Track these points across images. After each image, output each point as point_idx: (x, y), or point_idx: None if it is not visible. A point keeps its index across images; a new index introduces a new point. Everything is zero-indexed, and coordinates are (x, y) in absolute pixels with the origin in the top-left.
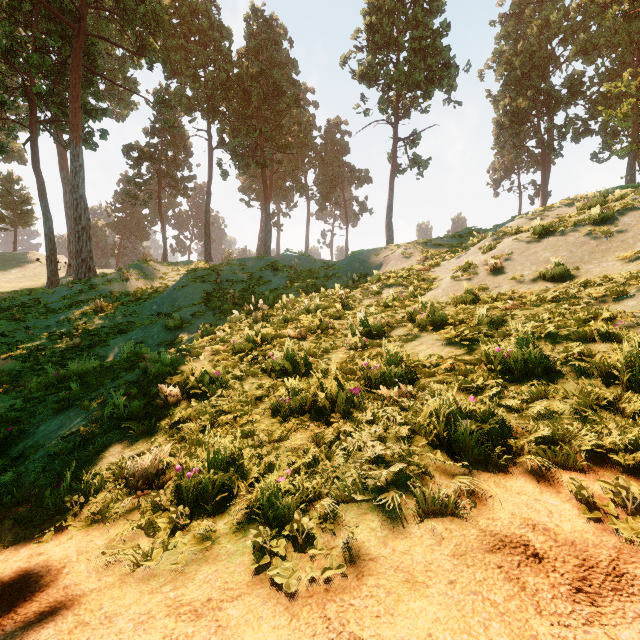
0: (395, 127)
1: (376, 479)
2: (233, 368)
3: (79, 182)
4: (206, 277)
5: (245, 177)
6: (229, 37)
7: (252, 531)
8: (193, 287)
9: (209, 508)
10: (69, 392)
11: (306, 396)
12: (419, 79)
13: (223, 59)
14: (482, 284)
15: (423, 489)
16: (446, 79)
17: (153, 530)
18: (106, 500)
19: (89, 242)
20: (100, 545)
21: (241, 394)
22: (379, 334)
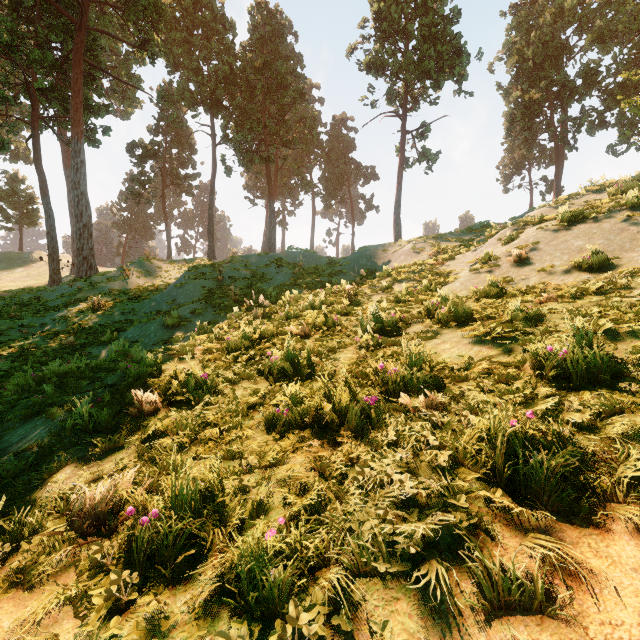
0: (403, 119)
1: (408, 536)
2: (225, 370)
3: (80, 178)
4: (208, 274)
5: (250, 175)
6: (233, 29)
7: (216, 639)
8: (194, 284)
9: (167, 573)
10: (42, 396)
11: (309, 405)
12: (429, 67)
13: (226, 52)
14: (506, 276)
15: (487, 563)
16: (457, 67)
17: (85, 607)
18: (39, 548)
19: (90, 240)
20: (3, 633)
21: (231, 401)
22: (393, 331)
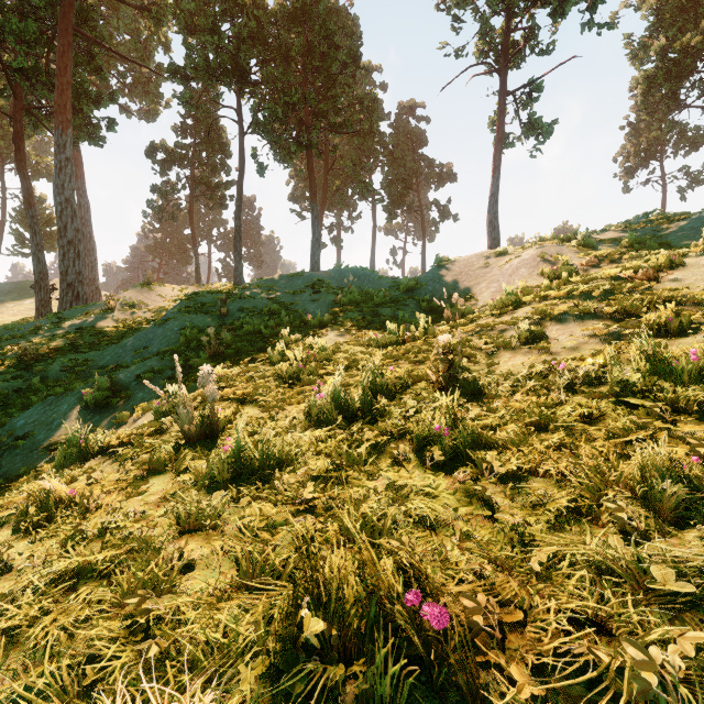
0: (503, 73)
1: None
2: None
3: (65, 181)
4: (208, 305)
5: (297, 183)
6: None
7: None
8: (182, 321)
9: None
10: None
11: None
12: None
13: (254, 5)
14: None
15: None
16: None
17: None
18: None
19: (78, 261)
20: None
21: None
22: None
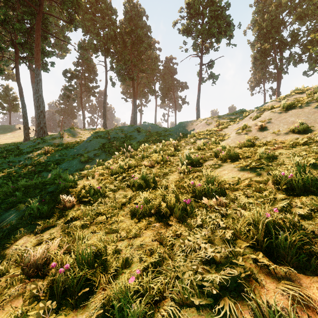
0: (201, 58)
1: (211, 281)
2: (110, 184)
3: (39, 88)
4: (103, 135)
5: (124, 86)
6: (115, 13)
7: None
8: (96, 141)
9: (73, 302)
10: (15, 198)
11: (153, 203)
12: (214, 32)
13: (112, 24)
14: (254, 136)
15: (259, 301)
16: (228, 32)
17: None
18: (4, 284)
19: (44, 118)
20: None
21: (113, 201)
22: (197, 164)
